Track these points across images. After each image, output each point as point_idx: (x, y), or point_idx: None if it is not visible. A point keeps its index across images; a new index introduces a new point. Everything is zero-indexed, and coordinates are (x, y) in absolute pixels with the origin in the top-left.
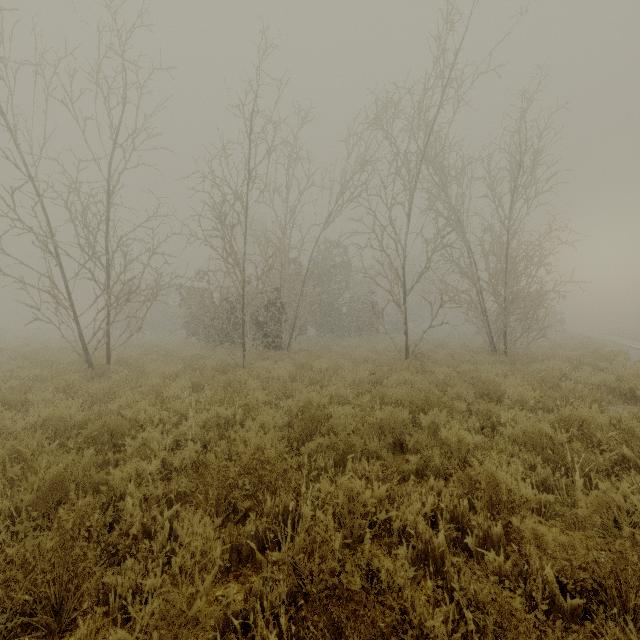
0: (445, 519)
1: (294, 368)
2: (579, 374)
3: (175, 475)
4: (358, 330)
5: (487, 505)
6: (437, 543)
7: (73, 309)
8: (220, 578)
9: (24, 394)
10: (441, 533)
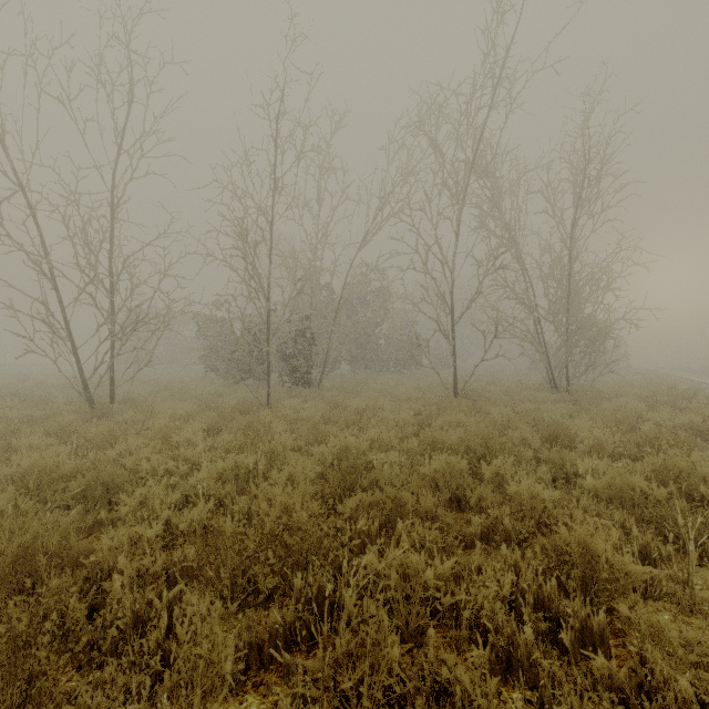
0: (528, 604)
1: (327, 408)
2: (658, 414)
3: (181, 541)
4: (398, 365)
5: (580, 584)
6: (523, 640)
7: (71, 340)
8: (234, 689)
9: (10, 438)
10: (529, 627)
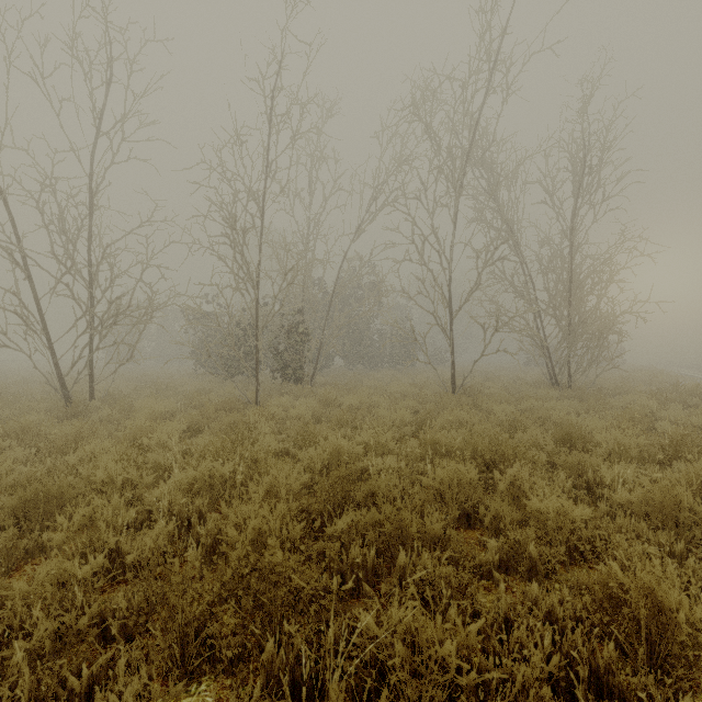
0: (581, 679)
1: (318, 405)
2: (671, 413)
3: (130, 576)
4: (392, 361)
5: (644, 646)
6: None
7: (46, 333)
8: None
9: None
10: None
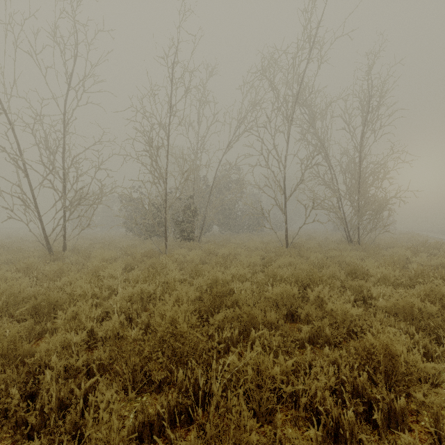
0: (347, 391)
1: (203, 254)
2: (419, 258)
3: (100, 344)
4: (249, 228)
5: (383, 376)
6: (347, 421)
7: (37, 210)
8: None
9: None
10: (352, 411)
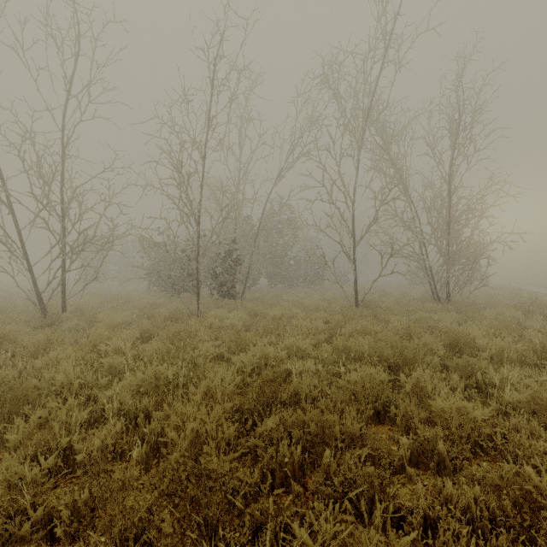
0: None
1: (248, 317)
2: (535, 322)
3: (80, 473)
4: (305, 281)
5: None
6: None
7: (26, 258)
8: None
9: None
10: None
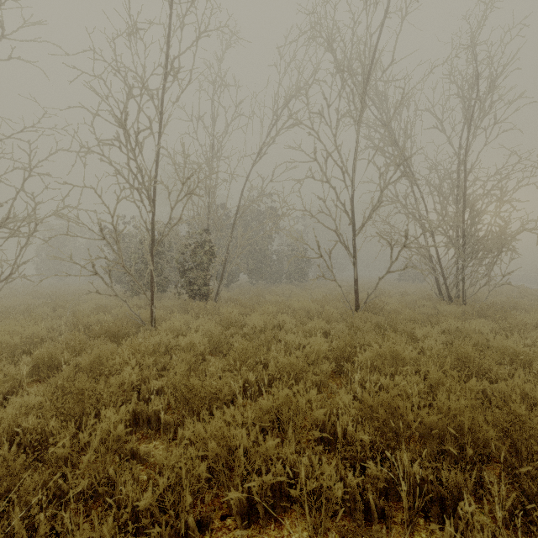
0: None
1: (216, 330)
2: None
3: None
4: (290, 277)
5: None
6: None
7: None
8: None
9: None
10: None
